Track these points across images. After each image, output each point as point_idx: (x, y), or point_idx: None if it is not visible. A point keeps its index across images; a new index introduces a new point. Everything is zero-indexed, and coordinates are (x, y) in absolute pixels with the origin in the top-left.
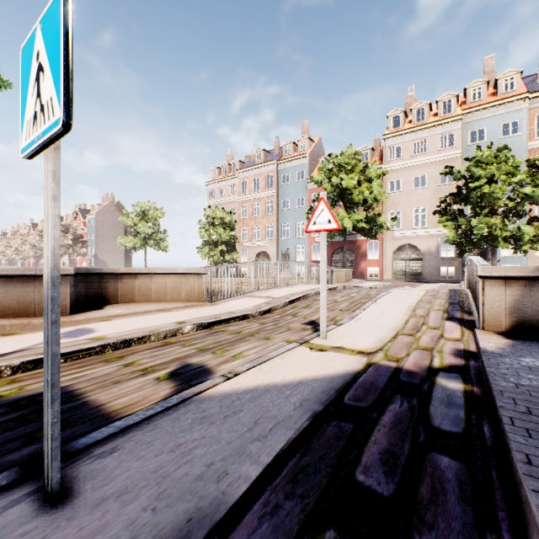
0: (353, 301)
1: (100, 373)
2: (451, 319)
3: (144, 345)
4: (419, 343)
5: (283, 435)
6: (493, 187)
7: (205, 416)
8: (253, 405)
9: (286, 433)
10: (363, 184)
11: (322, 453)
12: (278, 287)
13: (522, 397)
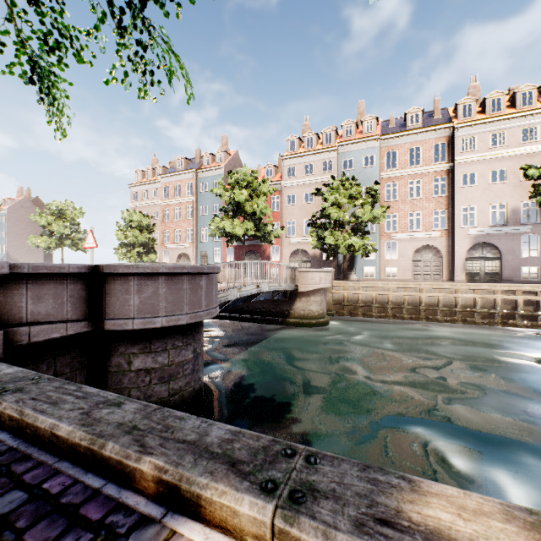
0: None
1: None
2: None
3: None
4: None
5: None
6: (335, 208)
7: None
8: None
9: None
10: (254, 199)
11: None
12: None
13: None
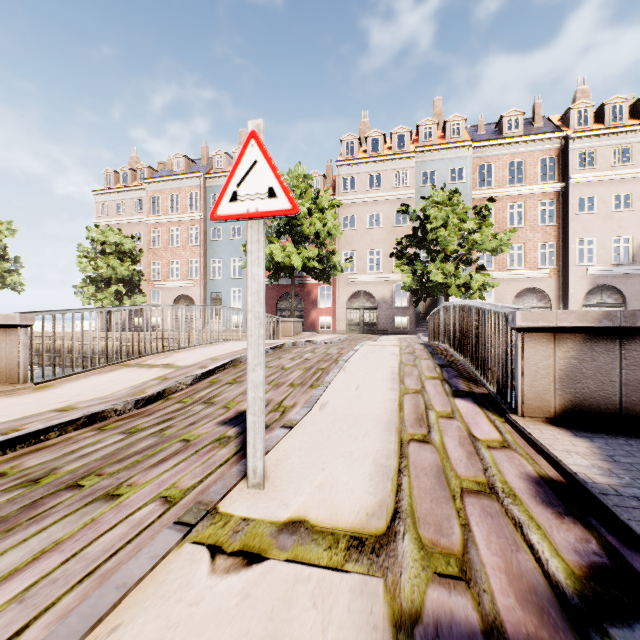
0: (309, 366)
1: None
2: (460, 395)
3: None
4: (456, 467)
5: None
6: (449, 230)
7: None
8: None
9: None
10: (315, 214)
11: None
12: (194, 346)
13: None
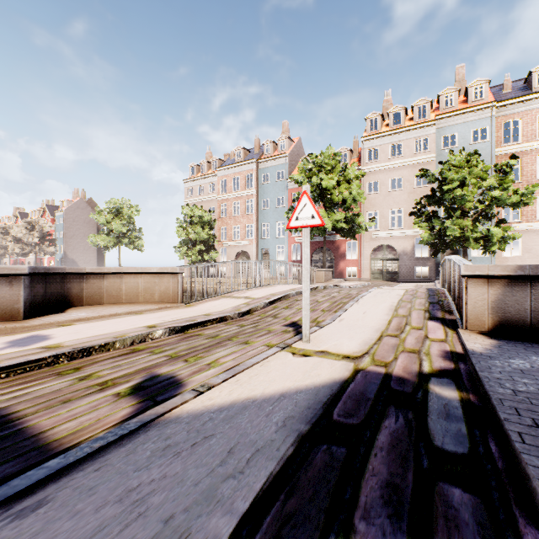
0: (334, 301)
1: (48, 390)
2: (433, 319)
3: (107, 354)
4: (405, 345)
5: (263, 468)
6: (465, 190)
7: (169, 445)
8: (227, 427)
9: (267, 464)
10: (342, 185)
11: (311, 492)
12: (258, 287)
13: (524, 407)
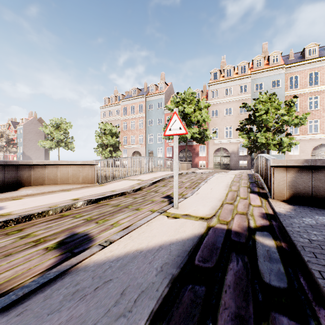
0: (193, 181)
1: None
2: (253, 192)
3: (43, 218)
4: (238, 209)
5: (146, 307)
6: (268, 115)
7: (77, 290)
8: (122, 273)
9: (149, 303)
10: (197, 111)
11: None
12: (146, 173)
13: (318, 251)
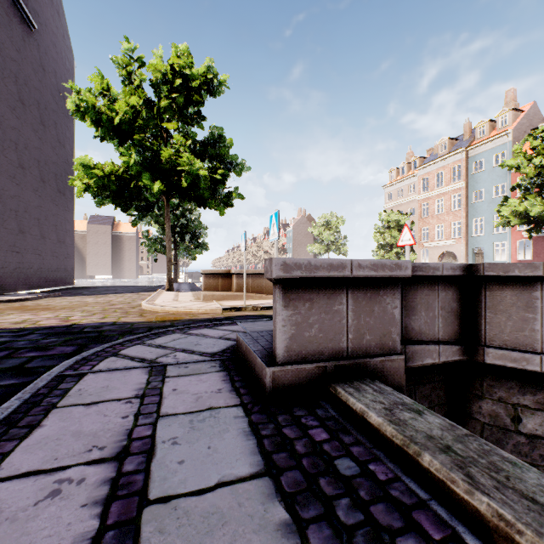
0: None
1: None
2: None
3: None
4: None
5: None
6: None
7: None
8: None
9: None
10: None
11: None
12: None
13: None
